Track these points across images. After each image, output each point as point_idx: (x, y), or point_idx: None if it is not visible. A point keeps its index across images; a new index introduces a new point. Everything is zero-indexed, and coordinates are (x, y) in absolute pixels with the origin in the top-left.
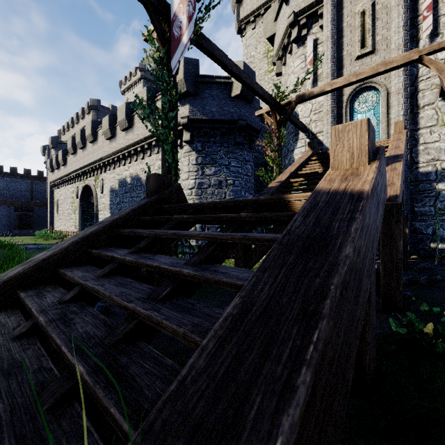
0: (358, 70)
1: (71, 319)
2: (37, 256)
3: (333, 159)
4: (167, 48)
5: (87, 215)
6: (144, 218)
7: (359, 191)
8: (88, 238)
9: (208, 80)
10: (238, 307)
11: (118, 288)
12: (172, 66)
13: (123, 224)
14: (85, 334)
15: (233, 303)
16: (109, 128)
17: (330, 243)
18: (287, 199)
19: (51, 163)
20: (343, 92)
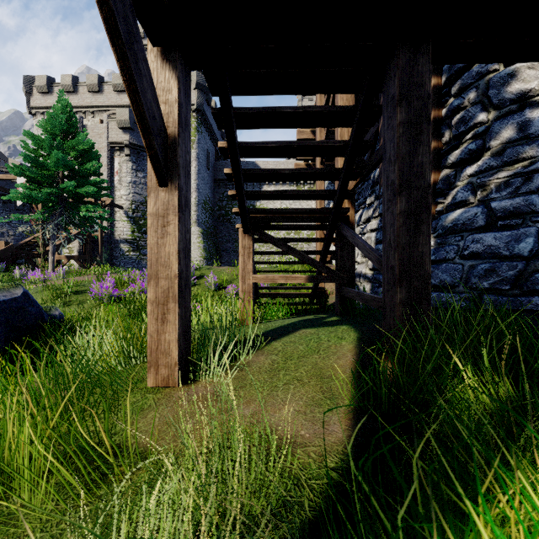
0: None
1: None
2: None
3: (1, 246)
4: None
5: None
6: None
7: None
8: None
9: None
10: None
11: None
12: None
13: None
14: None
15: None
16: None
17: None
18: None
19: None
20: None
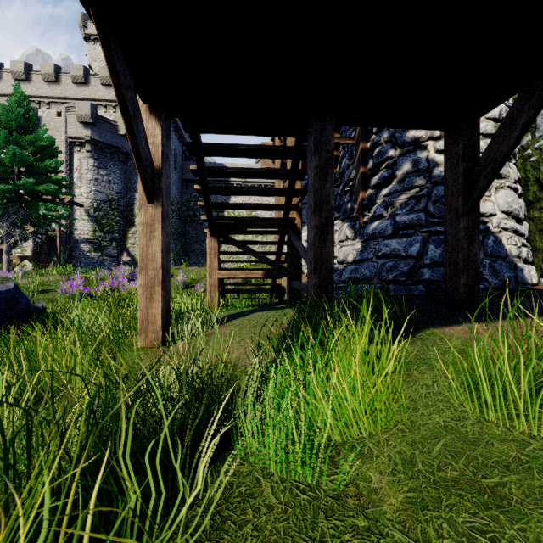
0: None
1: None
2: None
3: None
4: None
5: None
6: None
7: None
8: None
9: None
10: None
11: None
12: None
13: None
14: None
15: None
16: None
17: None
18: None
19: None
20: None
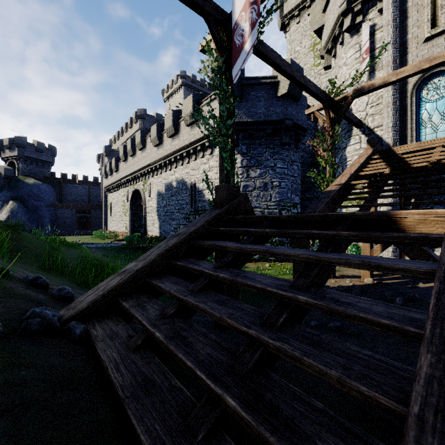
0: (427, 54)
1: (186, 337)
2: (128, 266)
3: None
4: (225, 57)
5: (136, 217)
6: (218, 230)
7: None
8: (171, 249)
9: (254, 81)
10: (438, 368)
11: (222, 307)
12: (232, 75)
13: (198, 235)
14: (209, 358)
15: (427, 360)
16: (157, 135)
17: None
18: (394, 216)
19: (105, 169)
20: (407, 80)
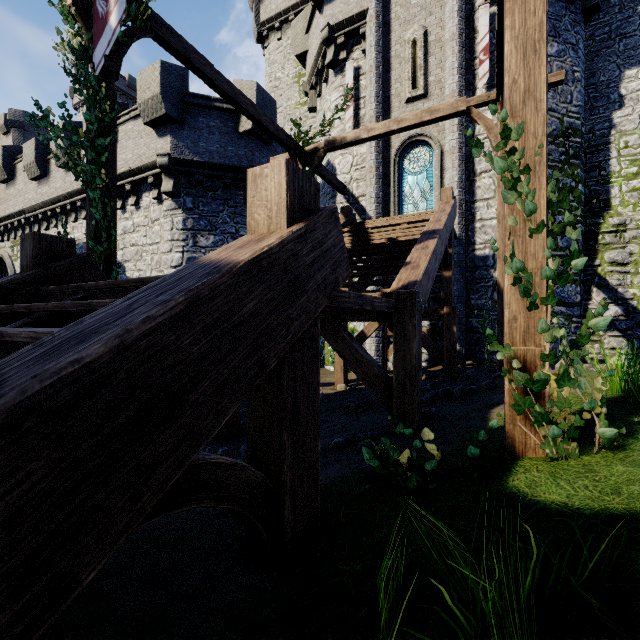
0: None
1: None
2: None
3: (249, 218)
4: None
5: None
6: None
7: (230, 262)
8: None
9: (203, 102)
10: None
11: None
12: (94, 61)
13: None
14: None
15: None
16: (36, 160)
17: (88, 340)
18: None
19: None
20: (390, 144)
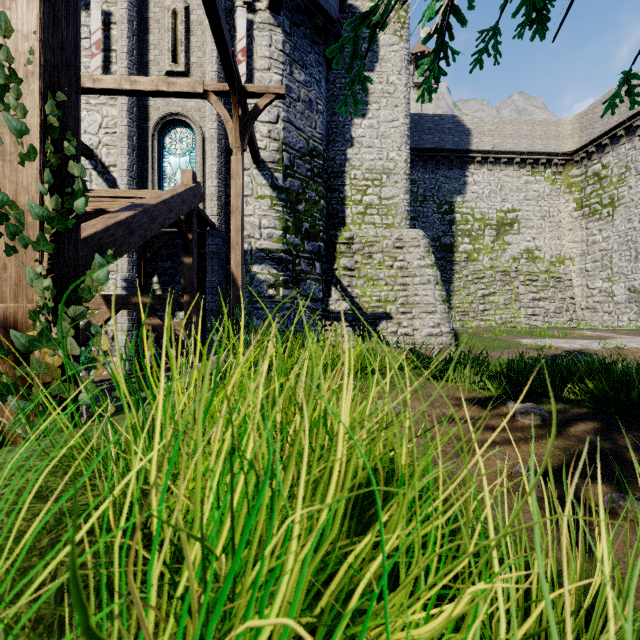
0: None
1: None
2: None
3: None
4: None
5: None
6: None
7: None
8: None
9: None
10: None
11: None
12: None
13: None
14: None
15: None
16: None
17: None
18: None
19: None
20: (149, 114)
